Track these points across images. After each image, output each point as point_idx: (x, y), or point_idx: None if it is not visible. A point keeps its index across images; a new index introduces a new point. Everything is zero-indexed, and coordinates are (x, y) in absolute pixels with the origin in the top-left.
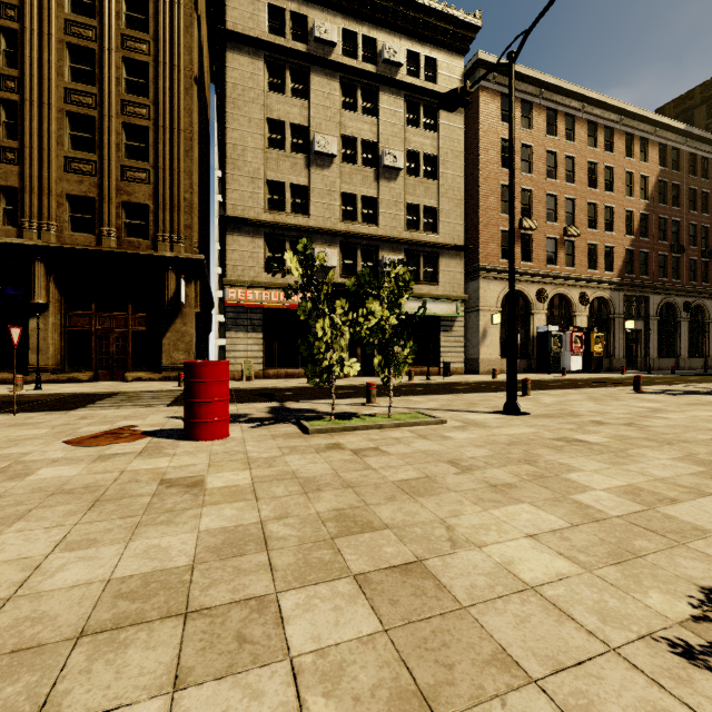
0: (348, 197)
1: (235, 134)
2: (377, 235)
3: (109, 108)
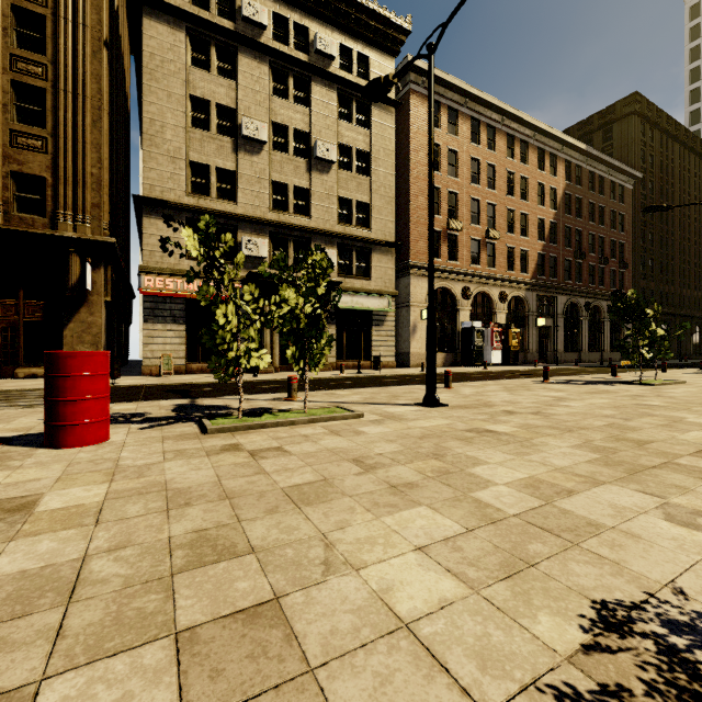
0: (279, 186)
1: (152, 107)
2: (309, 227)
3: None
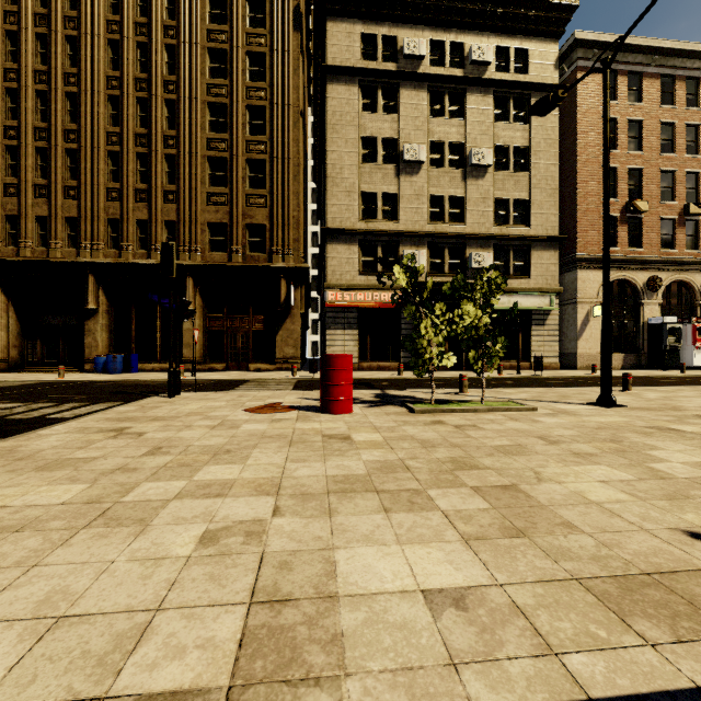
0: (436, 199)
1: (334, 155)
2: (465, 233)
3: (237, 149)
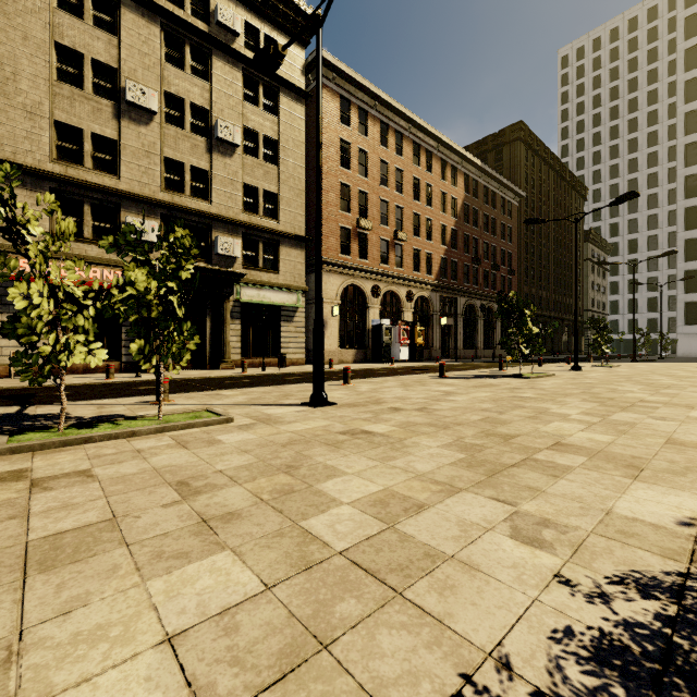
0: (174, 164)
1: None
2: (209, 212)
3: None
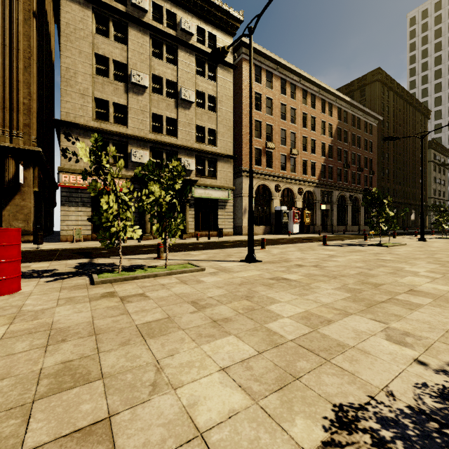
0: (156, 117)
1: (68, 60)
2: (177, 144)
3: None
